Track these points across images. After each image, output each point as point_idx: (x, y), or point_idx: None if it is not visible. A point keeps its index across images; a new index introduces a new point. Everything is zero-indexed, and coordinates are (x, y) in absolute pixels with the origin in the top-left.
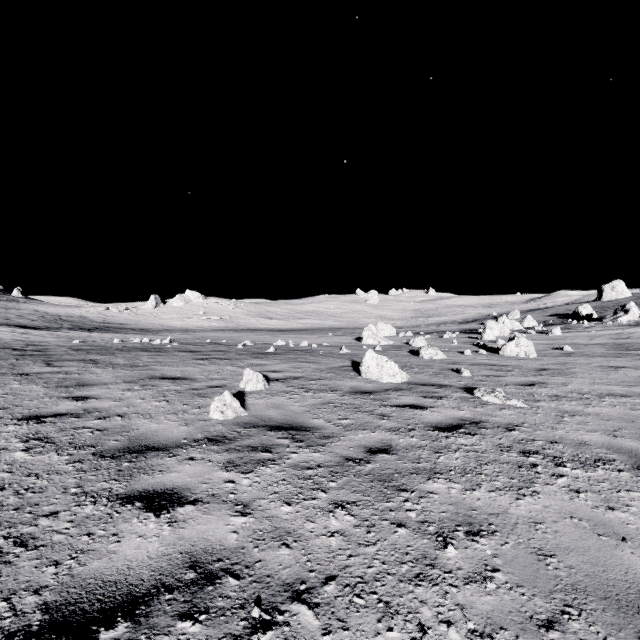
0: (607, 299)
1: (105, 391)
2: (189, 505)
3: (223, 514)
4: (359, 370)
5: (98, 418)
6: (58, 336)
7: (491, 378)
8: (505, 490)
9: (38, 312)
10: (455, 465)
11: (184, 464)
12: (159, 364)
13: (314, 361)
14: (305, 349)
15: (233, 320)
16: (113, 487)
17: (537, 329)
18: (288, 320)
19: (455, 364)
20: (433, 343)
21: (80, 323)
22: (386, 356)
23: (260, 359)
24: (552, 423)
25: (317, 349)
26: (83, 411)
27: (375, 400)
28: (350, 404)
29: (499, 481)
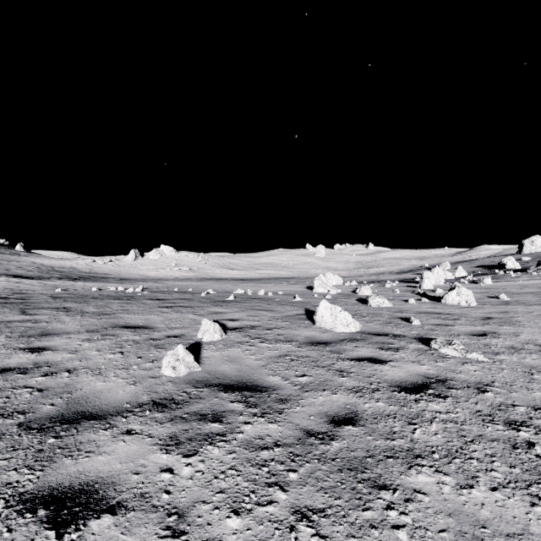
0: (527, 252)
1: (64, 341)
2: (107, 515)
3: (148, 533)
4: (313, 318)
5: (44, 374)
6: (46, 285)
7: (441, 327)
8: (511, 487)
9: (35, 264)
10: (436, 443)
11: (118, 441)
12: (126, 312)
13: (270, 309)
14: (262, 297)
15: (201, 271)
16: (21, 480)
17: (468, 279)
18: (248, 271)
19: (402, 312)
20: (377, 291)
21: (70, 273)
22: (336, 304)
23: (220, 307)
24: (524, 382)
25: (273, 297)
26: (33, 365)
27: (332, 352)
28: (307, 357)
29: (498, 471)
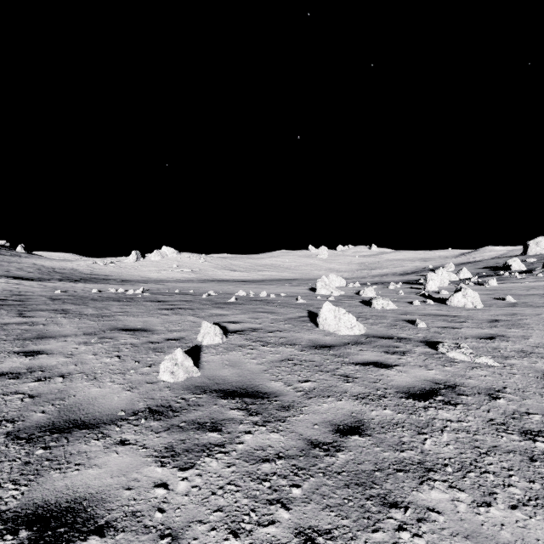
0: (532, 253)
1: (60, 345)
2: (94, 536)
3: None
4: (316, 321)
5: (37, 379)
6: (45, 286)
7: (447, 330)
8: (532, 505)
9: (36, 265)
10: (449, 455)
11: (111, 452)
12: (125, 314)
13: (272, 311)
14: (264, 299)
15: (202, 272)
16: (4, 496)
17: (473, 280)
18: (250, 272)
19: (407, 315)
20: (381, 293)
21: (70, 275)
22: (340, 306)
23: (221, 309)
24: (537, 388)
25: (275, 299)
26: (26, 370)
27: (336, 356)
28: (310, 361)
29: (516, 486)
